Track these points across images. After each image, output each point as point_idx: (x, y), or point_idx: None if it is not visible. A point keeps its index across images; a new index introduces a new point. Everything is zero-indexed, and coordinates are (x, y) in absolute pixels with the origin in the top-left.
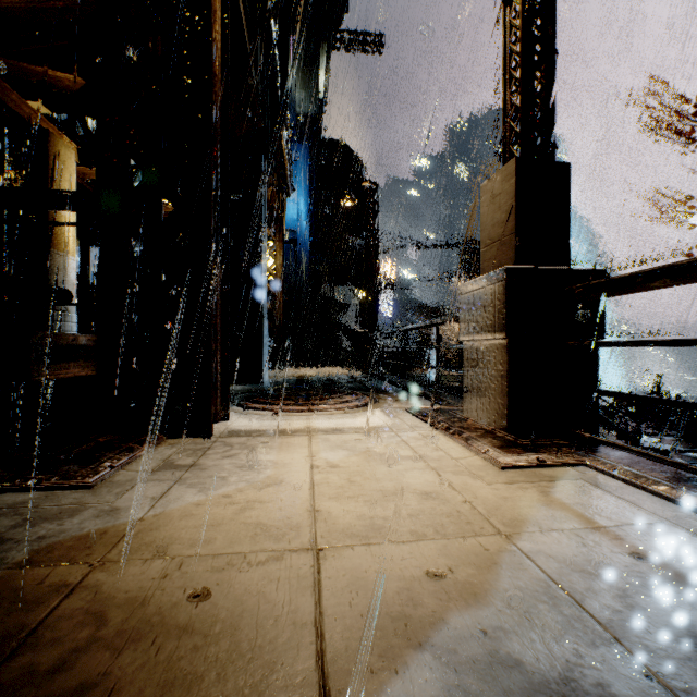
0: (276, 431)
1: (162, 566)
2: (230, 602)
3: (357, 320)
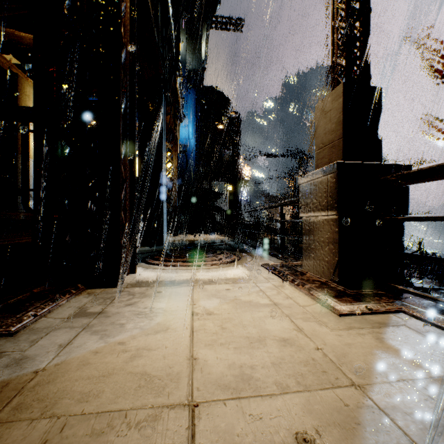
0: (168, 282)
1: (45, 429)
2: None
3: (226, 204)
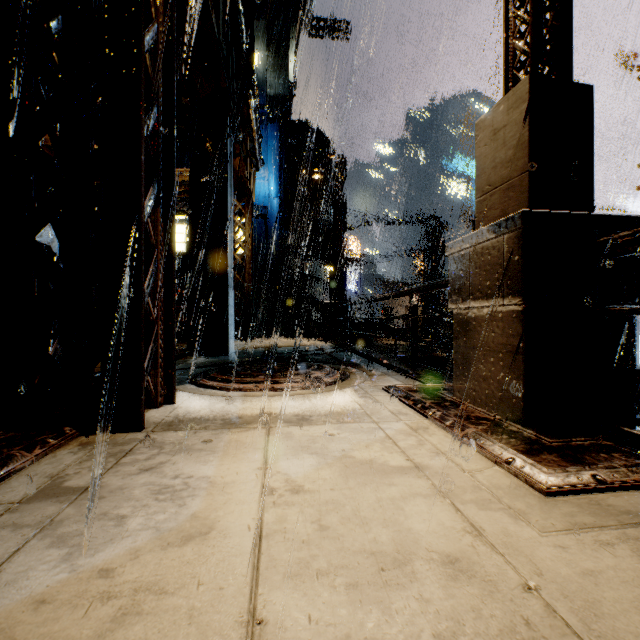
0: (226, 422)
1: None
2: None
3: (325, 293)
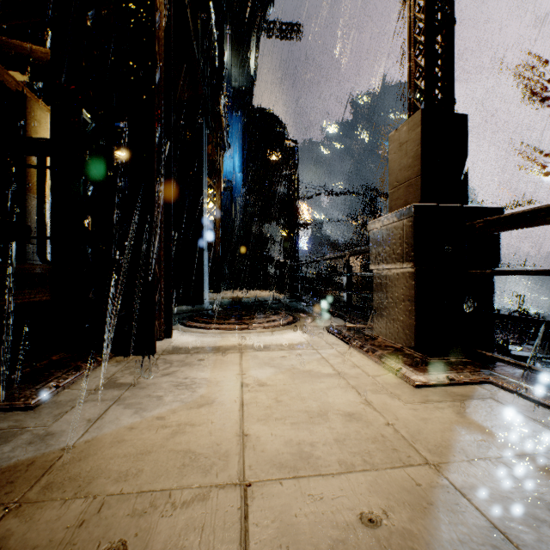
0: (211, 349)
1: (81, 509)
2: None
3: (281, 253)
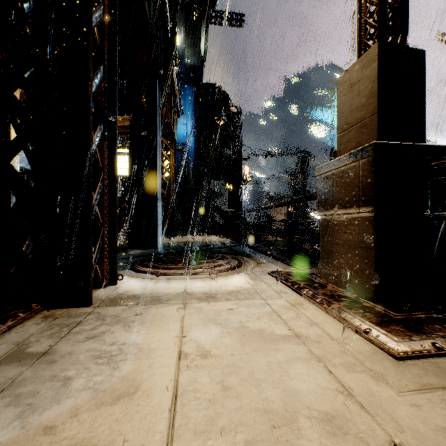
0: (153, 299)
1: None
2: None
3: (226, 204)
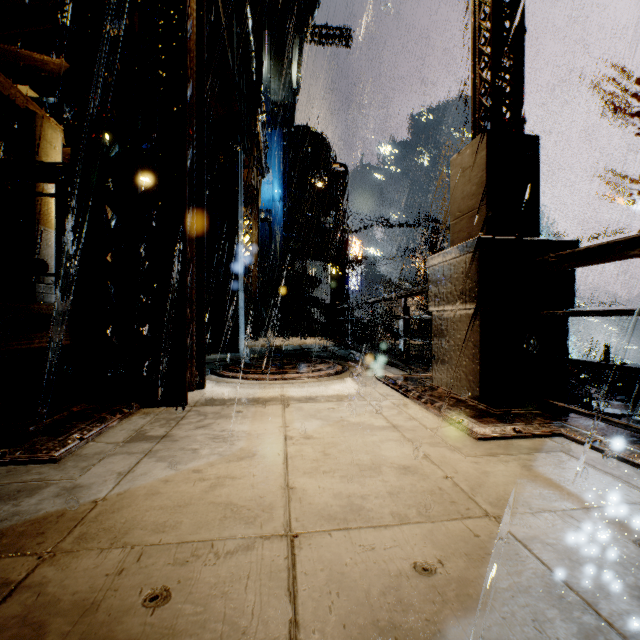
0: (250, 400)
1: (119, 558)
2: (191, 608)
3: (327, 294)
